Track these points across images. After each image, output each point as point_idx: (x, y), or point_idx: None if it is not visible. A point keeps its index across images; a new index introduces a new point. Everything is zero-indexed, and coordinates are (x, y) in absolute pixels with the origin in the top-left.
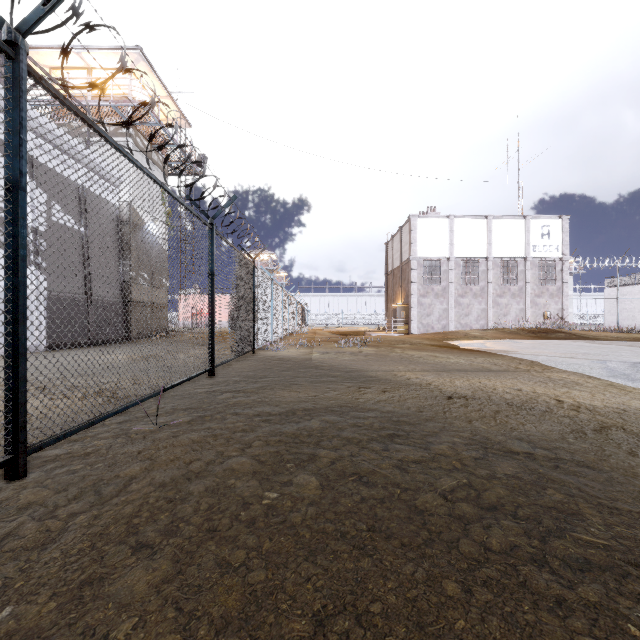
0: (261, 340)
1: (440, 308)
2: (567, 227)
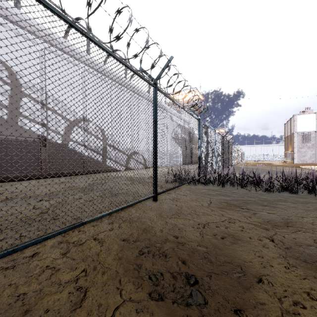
0: (232, 163)
1: (310, 153)
2: None
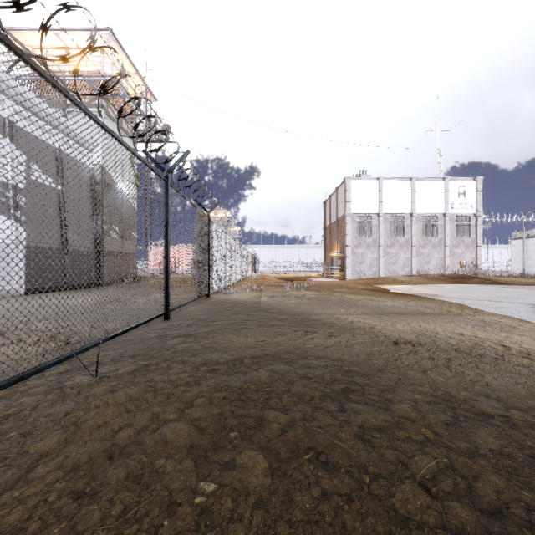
0: (216, 285)
1: (371, 257)
2: (480, 187)
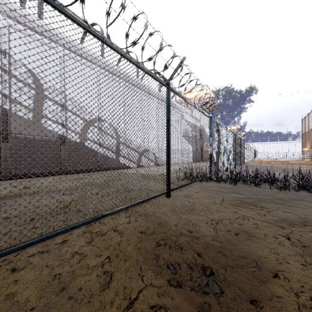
0: (245, 161)
1: None
2: None
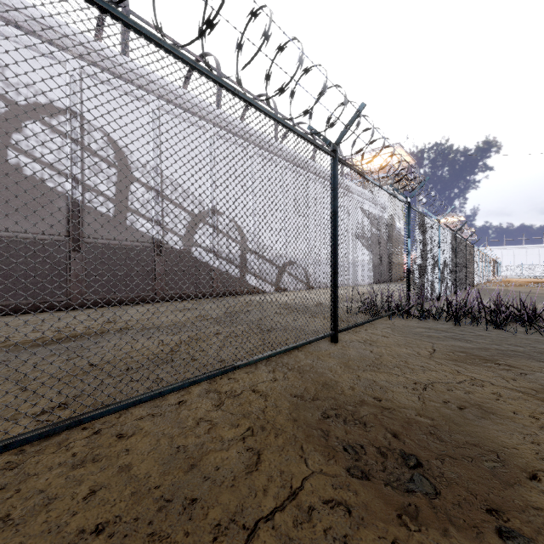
0: (474, 282)
1: None
2: None
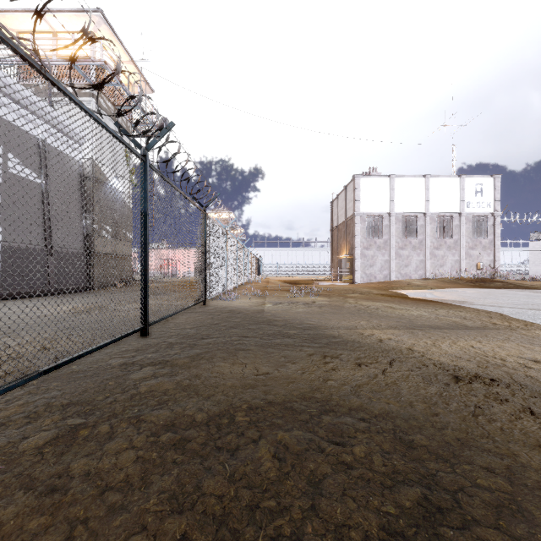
0: (214, 290)
1: (382, 259)
2: (498, 185)
